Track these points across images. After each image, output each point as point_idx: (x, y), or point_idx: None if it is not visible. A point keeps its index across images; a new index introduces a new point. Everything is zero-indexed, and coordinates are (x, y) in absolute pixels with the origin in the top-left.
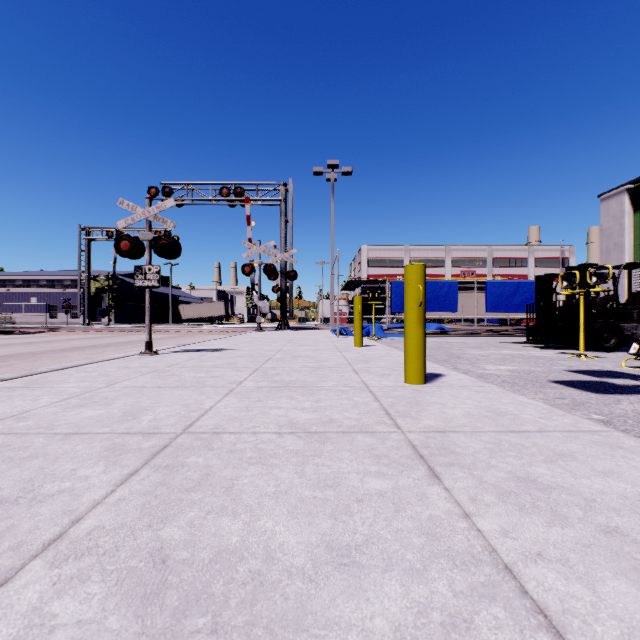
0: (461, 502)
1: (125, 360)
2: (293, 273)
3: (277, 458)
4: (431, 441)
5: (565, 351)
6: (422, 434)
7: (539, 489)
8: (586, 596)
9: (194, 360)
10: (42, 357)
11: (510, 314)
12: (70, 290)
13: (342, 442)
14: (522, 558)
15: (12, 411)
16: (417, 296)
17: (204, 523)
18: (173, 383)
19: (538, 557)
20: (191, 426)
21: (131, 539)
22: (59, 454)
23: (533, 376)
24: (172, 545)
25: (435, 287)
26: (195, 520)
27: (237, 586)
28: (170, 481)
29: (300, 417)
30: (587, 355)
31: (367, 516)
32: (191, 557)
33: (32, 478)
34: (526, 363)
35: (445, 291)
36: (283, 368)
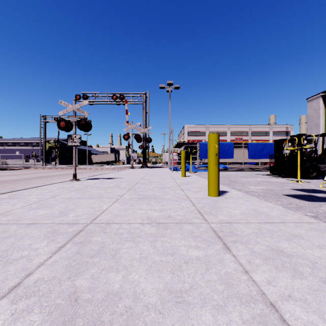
0: (242, 264)
1: (62, 183)
2: (149, 139)
3: (141, 238)
4: (224, 228)
5: (290, 179)
6: (219, 224)
7: (285, 256)
8: (320, 323)
9: (98, 183)
10: (20, 182)
11: (260, 160)
12: (36, 147)
13: (176, 228)
14: (280, 298)
15: (1, 211)
16: (214, 150)
17: (100, 276)
18: (87, 196)
19: (289, 298)
20: (95, 219)
21: (58, 286)
22: (23, 235)
23: (274, 192)
24: (81, 290)
25: (222, 146)
26: (95, 274)
27: (117, 316)
28: (82, 251)
29: (153, 214)
30: (301, 181)
31: (191, 272)
32: (91, 297)
33: (7, 249)
34: (270, 185)
35: (227, 148)
36: (144, 188)
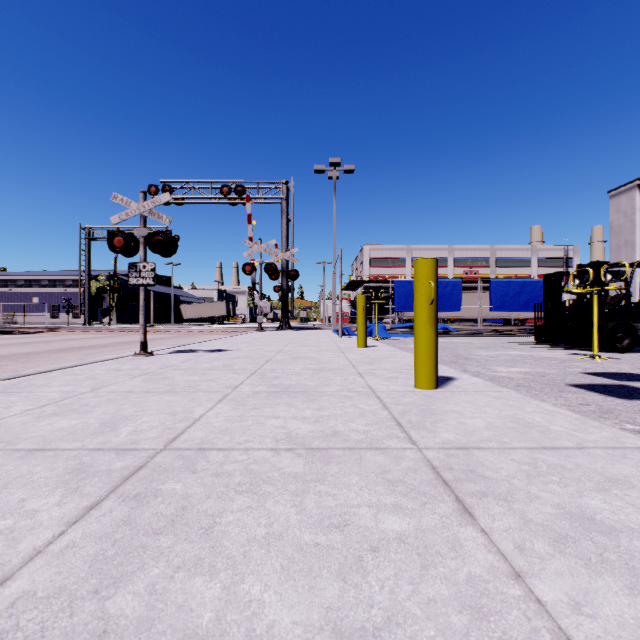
0: (506, 553)
1: (117, 361)
2: (294, 272)
3: (271, 484)
4: (454, 461)
5: (576, 352)
6: (442, 451)
7: (602, 532)
8: None
9: (190, 361)
10: (36, 358)
11: (514, 314)
12: (72, 290)
13: (349, 462)
14: None
15: None
16: (428, 293)
17: (169, 587)
18: (163, 387)
19: None
20: (174, 440)
21: (66, 615)
22: (12, 478)
23: (549, 379)
24: (120, 627)
25: (439, 286)
26: (158, 582)
27: None
28: (136, 518)
29: (300, 429)
30: (601, 356)
31: (386, 576)
32: None
33: None
34: (538, 365)
35: (449, 290)
36: (283, 370)
